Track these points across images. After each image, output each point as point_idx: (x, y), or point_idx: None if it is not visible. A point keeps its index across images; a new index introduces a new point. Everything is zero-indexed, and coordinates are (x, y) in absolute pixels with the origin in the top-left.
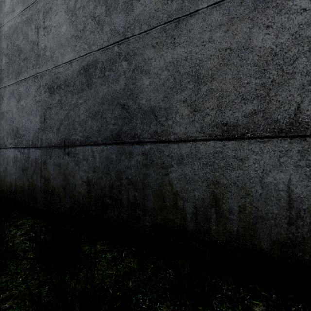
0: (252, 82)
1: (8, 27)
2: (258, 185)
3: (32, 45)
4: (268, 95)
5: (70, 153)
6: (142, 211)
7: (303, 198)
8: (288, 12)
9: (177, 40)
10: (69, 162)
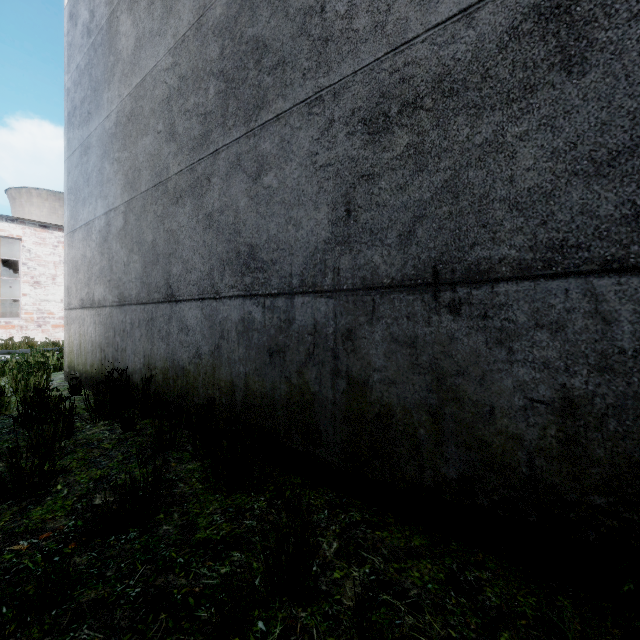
0: None
1: (224, 5)
2: None
3: (301, 20)
4: None
5: (465, 305)
6: None
7: None
8: None
9: None
10: (458, 334)
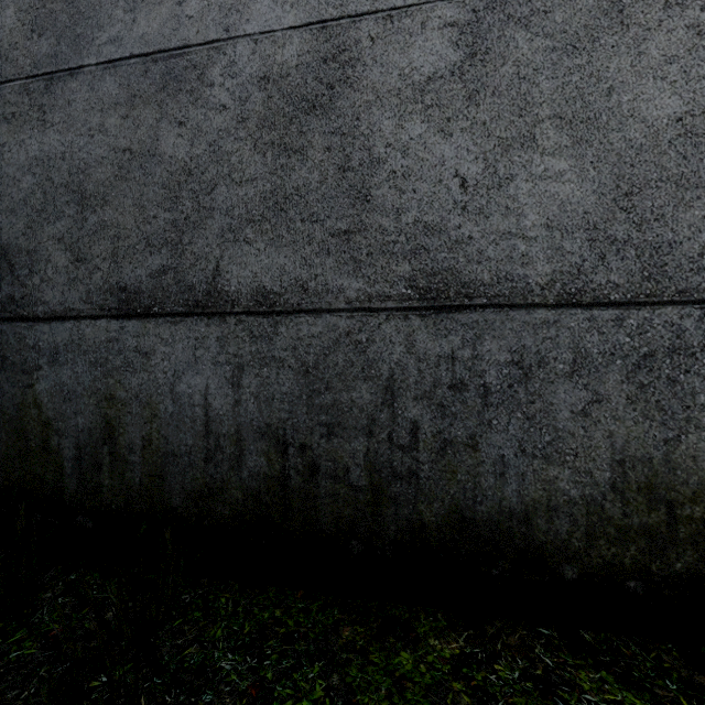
0: (161, 216)
1: None
2: (168, 399)
3: None
4: (181, 241)
5: None
6: None
7: (224, 416)
8: (206, 105)
9: (48, 116)
10: None
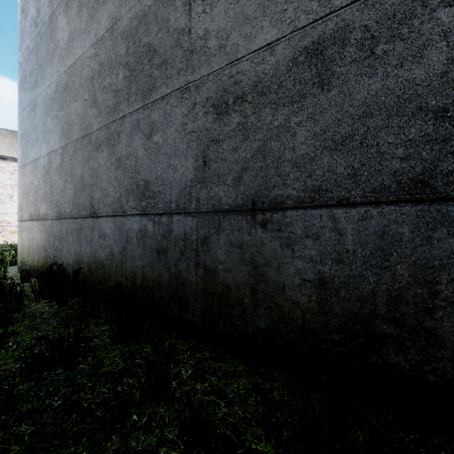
0: None
1: (129, 19)
2: None
3: (177, 36)
4: None
5: (269, 223)
6: None
7: None
8: None
9: None
10: (265, 241)
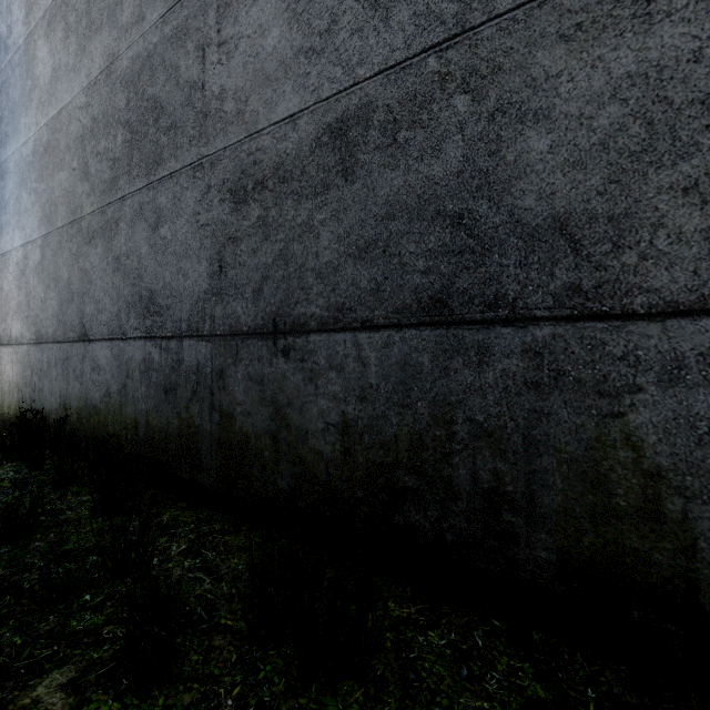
0: None
1: (130, 59)
2: None
3: (188, 91)
4: None
5: (292, 350)
6: (524, 516)
7: None
8: None
9: (658, 3)
10: (288, 374)
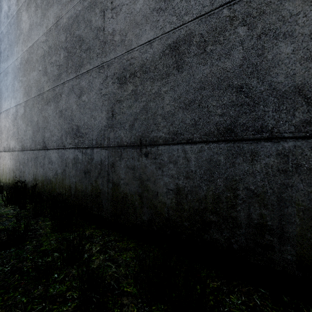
0: None
1: (67, 18)
2: None
3: (96, 32)
4: None
5: (149, 153)
6: (277, 237)
7: None
8: None
9: None
10: (147, 165)
